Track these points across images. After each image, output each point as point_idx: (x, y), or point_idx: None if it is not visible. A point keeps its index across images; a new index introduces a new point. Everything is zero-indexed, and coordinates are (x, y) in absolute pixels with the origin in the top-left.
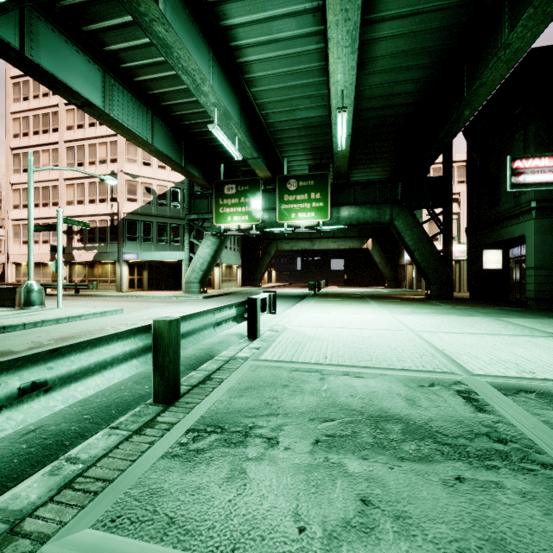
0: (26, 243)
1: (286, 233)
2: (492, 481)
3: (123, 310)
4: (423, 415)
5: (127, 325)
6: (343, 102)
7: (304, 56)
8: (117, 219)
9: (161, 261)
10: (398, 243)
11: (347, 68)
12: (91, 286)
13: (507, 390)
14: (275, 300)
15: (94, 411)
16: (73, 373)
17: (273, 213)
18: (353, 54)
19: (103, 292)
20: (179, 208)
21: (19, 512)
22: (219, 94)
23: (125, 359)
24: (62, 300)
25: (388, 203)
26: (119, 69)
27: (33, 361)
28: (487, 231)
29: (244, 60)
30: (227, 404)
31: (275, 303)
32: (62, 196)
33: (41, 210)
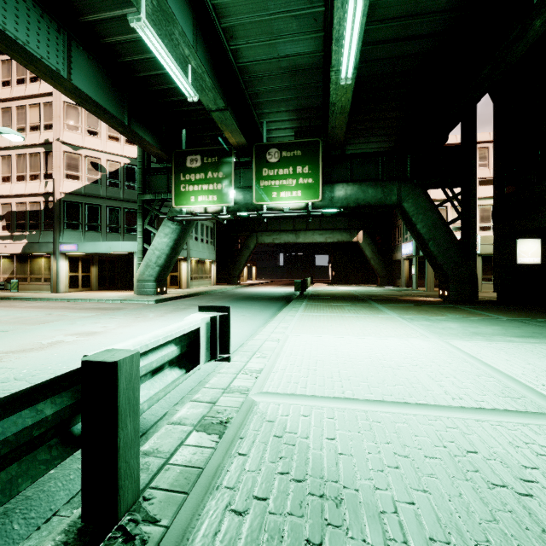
0: None
1: (265, 218)
2: None
3: None
4: None
5: None
6: None
7: None
8: (52, 200)
9: (116, 254)
10: (391, 236)
11: None
12: (8, 286)
13: None
14: (227, 328)
15: None
16: None
17: (249, 193)
18: None
19: (33, 293)
20: (136, 190)
21: None
22: None
23: None
24: None
25: (395, 179)
26: None
27: None
28: (532, 212)
29: None
30: None
31: (227, 337)
32: None
33: None
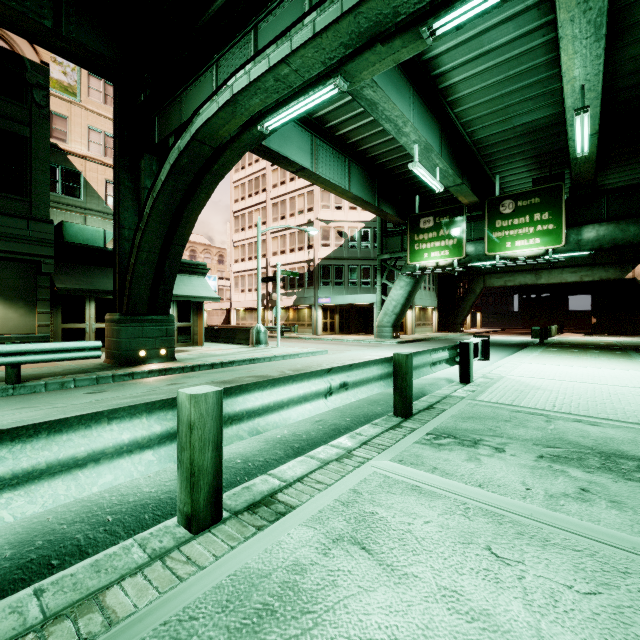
0: (243, 291)
1: (498, 267)
2: None
3: (327, 351)
4: None
5: (338, 364)
6: (583, 100)
7: (525, 56)
8: (312, 265)
9: (350, 304)
10: None
11: (589, 59)
12: (293, 329)
13: None
14: (488, 346)
15: (350, 417)
16: (357, 381)
17: (480, 245)
18: (598, 42)
19: (301, 335)
20: (369, 248)
21: (347, 448)
22: (420, 128)
23: (377, 379)
24: (274, 341)
25: None
26: (324, 129)
27: (342, 370)
28: None
29: (448, 83)
30: (454, 425)
31: (488, 349)
32: (269, 248)
33: (254, 262)
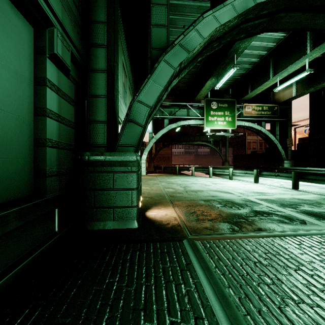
0: None
1: None
2: (285, 203)
3: None
4: (317, 210)
5: None
6: None
7: None
8: None
9: None
10: None
11: None
12: None
13: (310, 223)
14: None
15: None
16: None
17: None
18: None
19: None
20: None
21: None
22: None
23: None
24: None
25: None
26: None
27: None
28: None
29: None
30: None
31: None
32: None
33: None
